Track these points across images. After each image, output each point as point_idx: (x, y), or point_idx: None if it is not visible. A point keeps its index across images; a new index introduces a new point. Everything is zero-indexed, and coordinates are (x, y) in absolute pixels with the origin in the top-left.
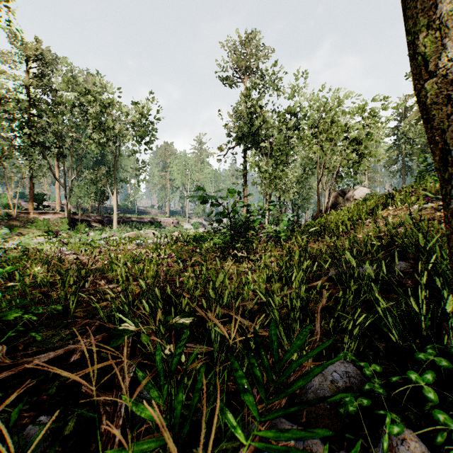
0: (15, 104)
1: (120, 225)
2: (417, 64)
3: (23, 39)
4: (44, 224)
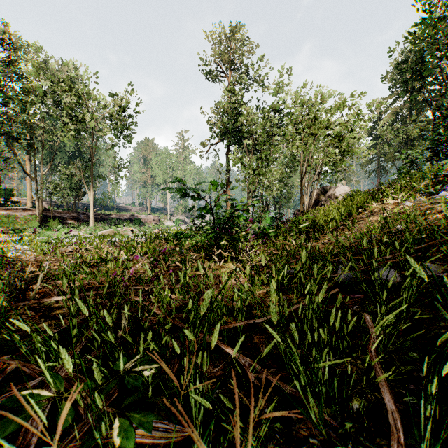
0: None
1: (98, 222)
2: None
3: None
4: (10, 220)
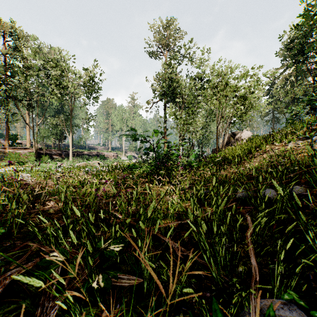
0: None
1: (75, 157)
2: None
3: (0, 19)
4: (16, 156)
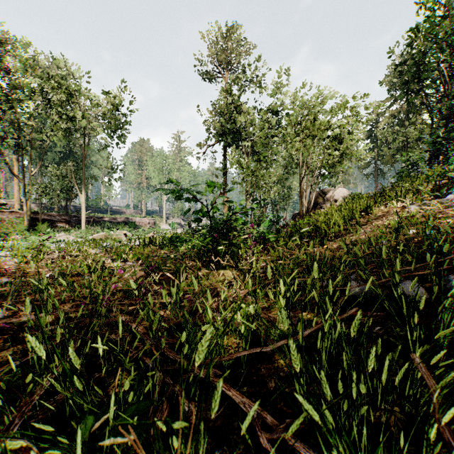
0: None
1: (90, 225)
2: None
3: None
4: None
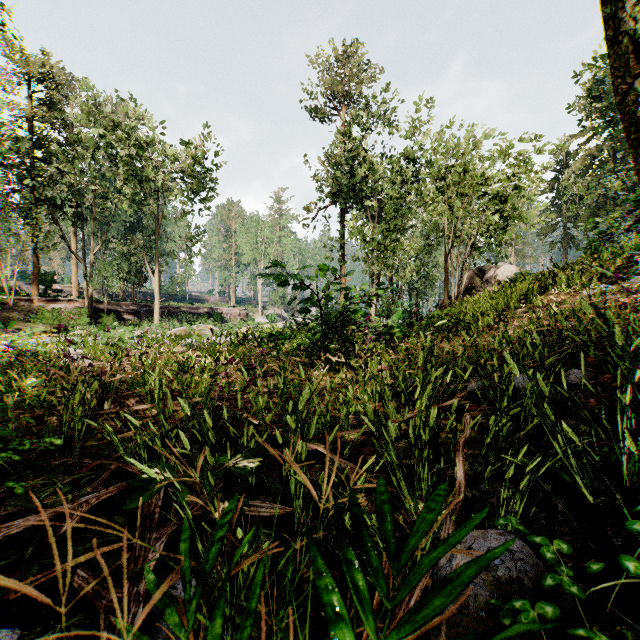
0: (12, 143)
1: (164, 318)
2: (621, 52)
3: (23, 50)
4: (54, 315)
